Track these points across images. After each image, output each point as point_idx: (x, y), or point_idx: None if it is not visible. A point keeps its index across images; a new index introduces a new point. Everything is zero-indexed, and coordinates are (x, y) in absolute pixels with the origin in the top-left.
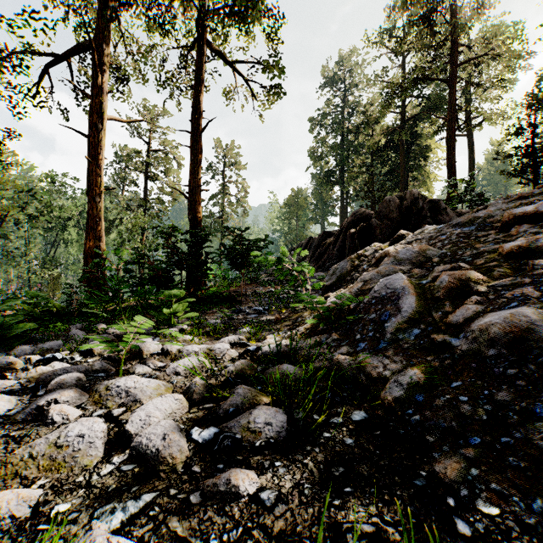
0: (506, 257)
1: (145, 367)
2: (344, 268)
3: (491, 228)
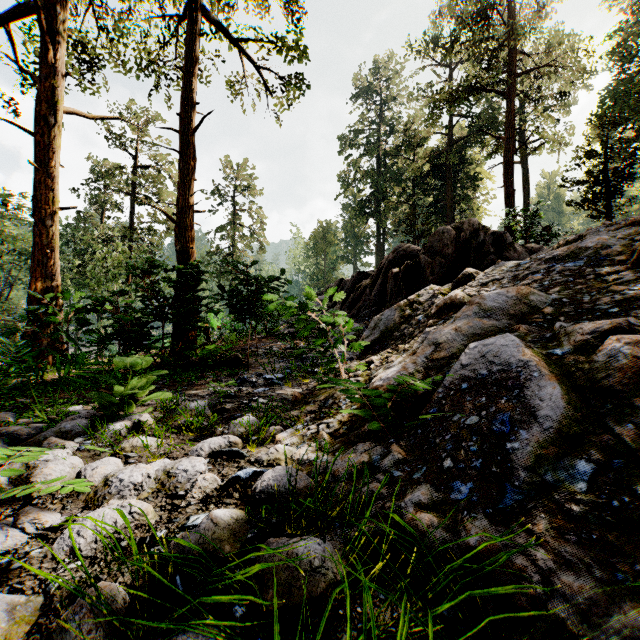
0: None
1: (12, 535)
2: (390, 319)
3: (611, 263)
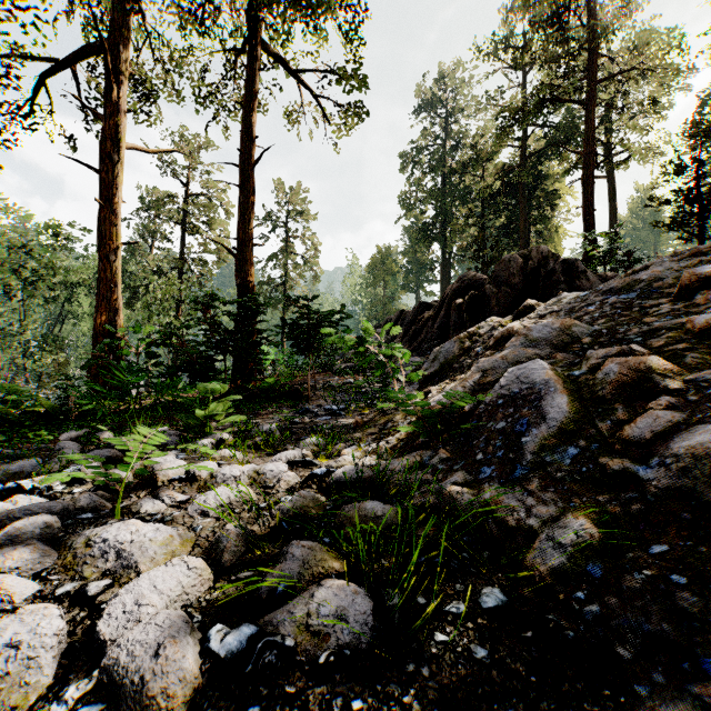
0: (698, 336)
1: (157, 503)
2: (449, 352)
3: (660, 295)
